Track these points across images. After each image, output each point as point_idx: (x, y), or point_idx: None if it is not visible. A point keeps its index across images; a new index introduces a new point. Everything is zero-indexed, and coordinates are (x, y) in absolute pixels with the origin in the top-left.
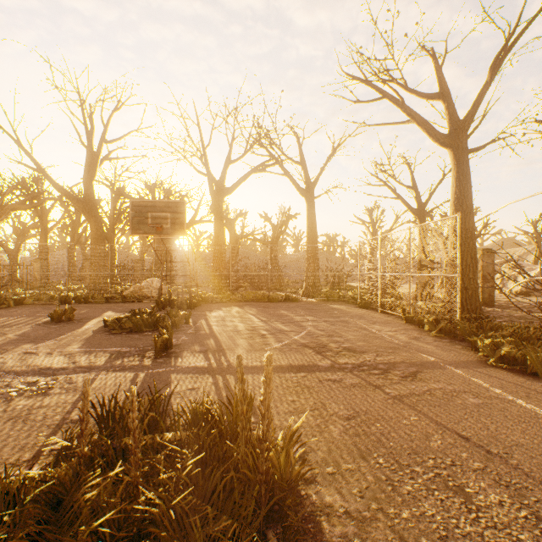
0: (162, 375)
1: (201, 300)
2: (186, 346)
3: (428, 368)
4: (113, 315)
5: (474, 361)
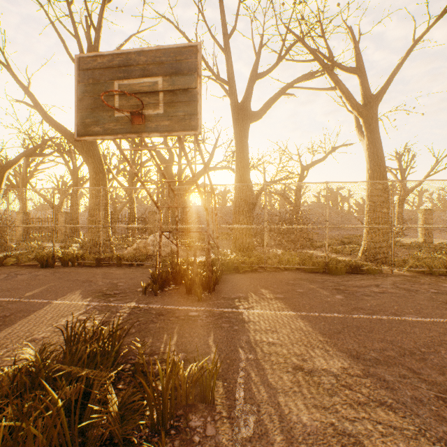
0: None
1: (223, 270)
2: None
3: None
4: (66, 308)
5: None
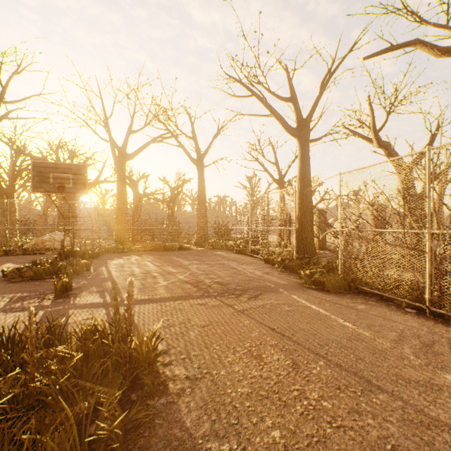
0: (60, 311)
1: (103, 250)
2: (85, 288)
3: (268, 292)
4: (13, 266)
5: (298, 285)
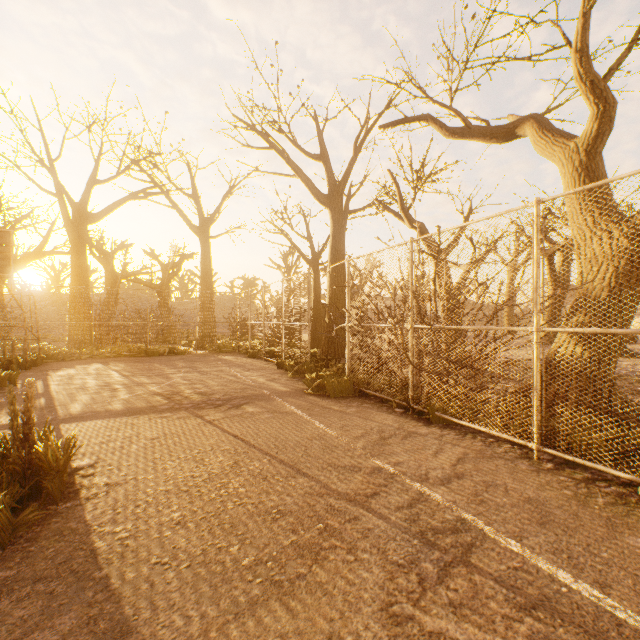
0: None
1: (44, 357)
2: (2, 408)
3: (258, 400)
4: None
5: (300, 391)
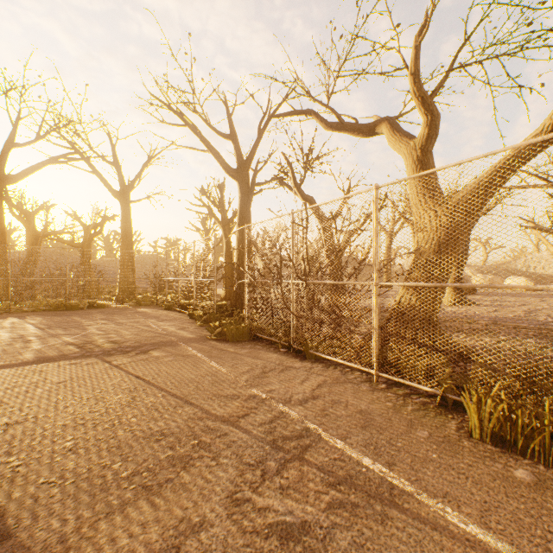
0: None
1: None
2: None
3: (165, 346)
4: None
5: (205, 337)
